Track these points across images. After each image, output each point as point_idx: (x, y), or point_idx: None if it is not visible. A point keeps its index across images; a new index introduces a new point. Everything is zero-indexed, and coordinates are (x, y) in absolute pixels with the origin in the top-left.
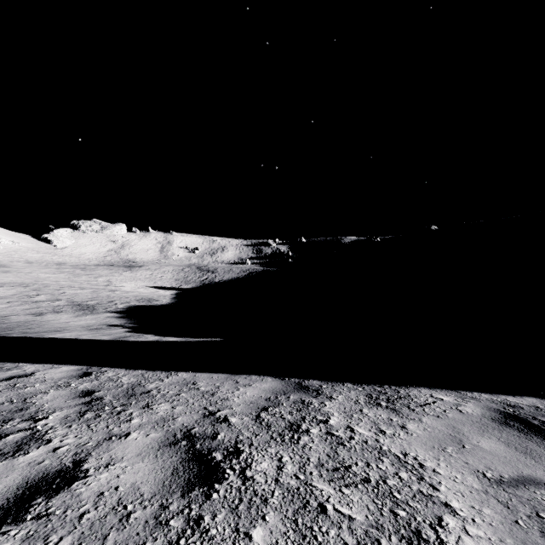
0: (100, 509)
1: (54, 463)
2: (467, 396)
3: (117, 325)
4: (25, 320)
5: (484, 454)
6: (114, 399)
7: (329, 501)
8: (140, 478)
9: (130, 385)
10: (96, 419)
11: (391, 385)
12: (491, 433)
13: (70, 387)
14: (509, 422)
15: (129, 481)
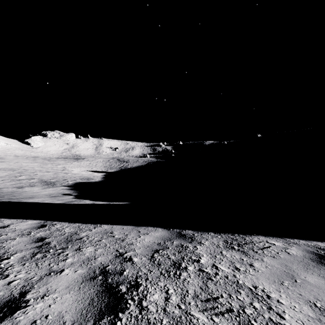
0: None
1: (6, 294)
2: (290, 242)
3: (68, 194)
4: (11, 191)
5: (311, 287)
6: (57, 244)
7: None
8: (65, 307)
9: (70, 233)
10: (43, 258)
11: (239, 234)
12: (313, 270)
13: (30, 235)
14: (323, 262)
15: (56, 310)
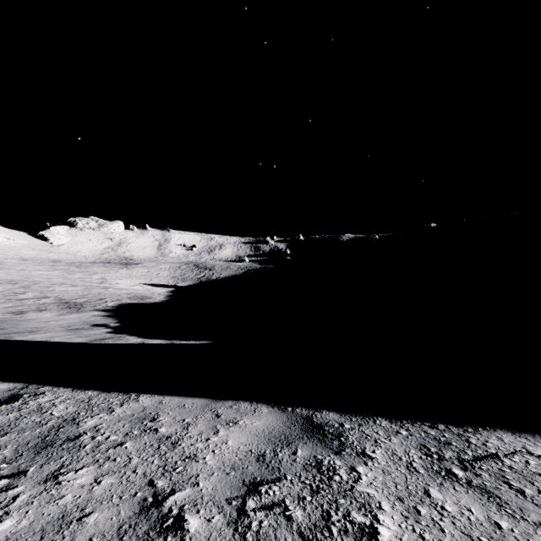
0: None
1: None
2: None
3: (102, 325)
4: (1, 319)
5: None
6: (12, 456)
7: None
8: None
9: (60, 421)
10: None
11: (447, 424)
12: None
13: None
14: None
15: None
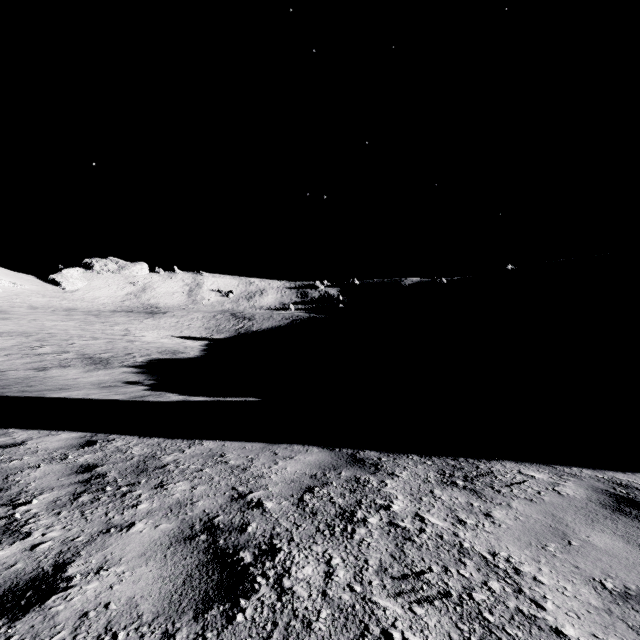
0: (79, 639)
1: (29, 567)
2: (564, 472)
3: (135, 382)
4: (24, 376)
5: (598, 554)
6: (120, 476)
7: (395, 627)
8: (140, 589)
9: (142, 457)
10: (93, 503)
11: (467, 457)
12: (603, 523)
13: (67, 459)
14: (624, 509)
15: (124, 595)
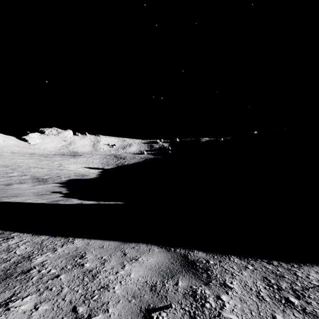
0: None
1: None
2: None
3: (57, 192)
4: None
5: None
6: None
7: None
8: None
9: (19, 258)
10: None
11: (279, 260)
12: None
13: None
14: None
15: None
